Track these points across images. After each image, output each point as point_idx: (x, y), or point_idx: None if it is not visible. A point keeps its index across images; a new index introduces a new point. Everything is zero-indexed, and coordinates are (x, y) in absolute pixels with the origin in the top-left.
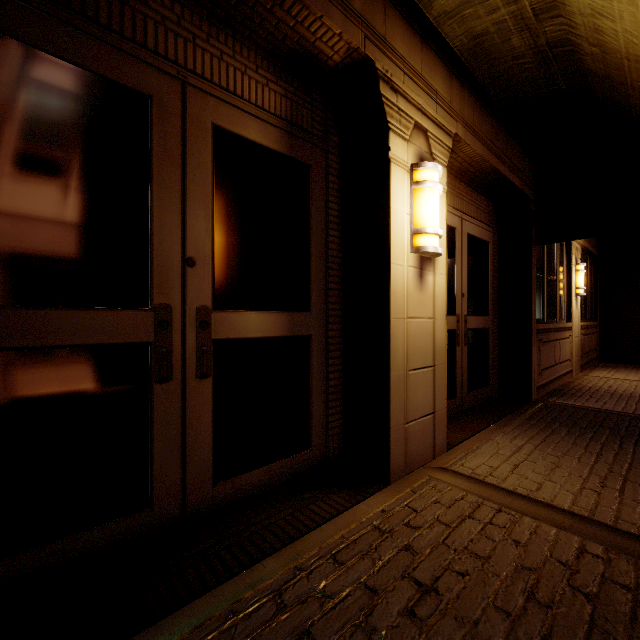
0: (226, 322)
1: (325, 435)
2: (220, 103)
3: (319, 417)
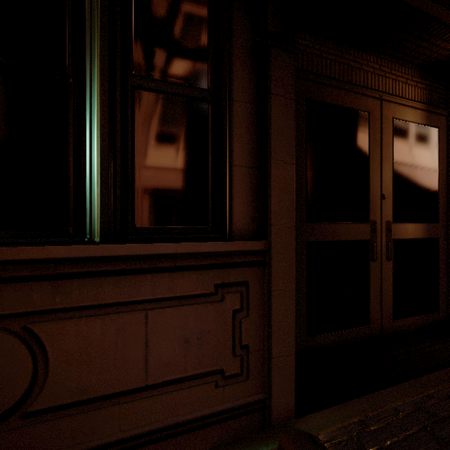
0: (398, 229)
1: (446, 304)
2: (395, 105)
3: (443, 291)
